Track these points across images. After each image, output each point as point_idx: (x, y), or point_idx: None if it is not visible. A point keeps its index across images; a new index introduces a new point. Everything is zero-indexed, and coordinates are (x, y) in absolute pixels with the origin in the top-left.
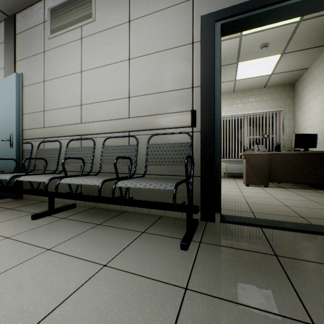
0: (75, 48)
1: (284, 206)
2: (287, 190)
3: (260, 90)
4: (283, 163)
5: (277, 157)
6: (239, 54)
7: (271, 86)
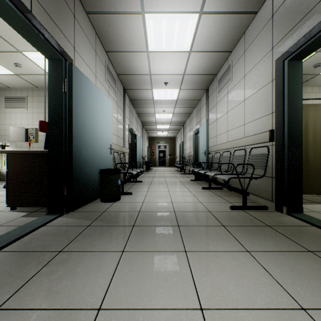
0: (225, 99)
1: None
2: None
3: None
4: None
5: None
6: None
7: None
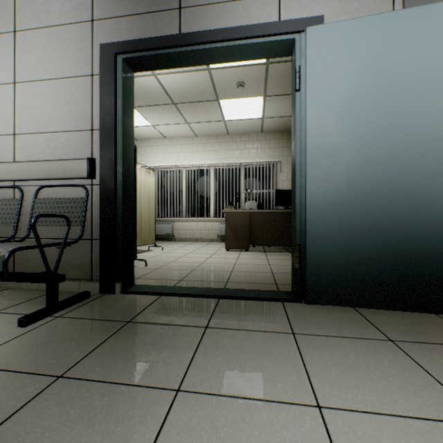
0: None
1: (228, 272)
2: (265, 253)
3: (258, 136)
4: (264, 223)
5: (258, 216)
6: (216, 91)
7: (268, 132)
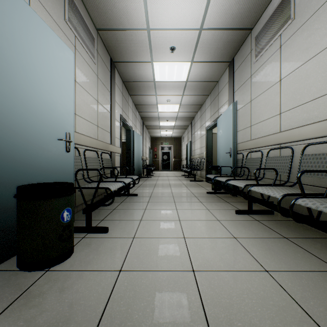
0: (274, 60)
1: None
2: None
3: None
4: None
5: None
6: None
7: None
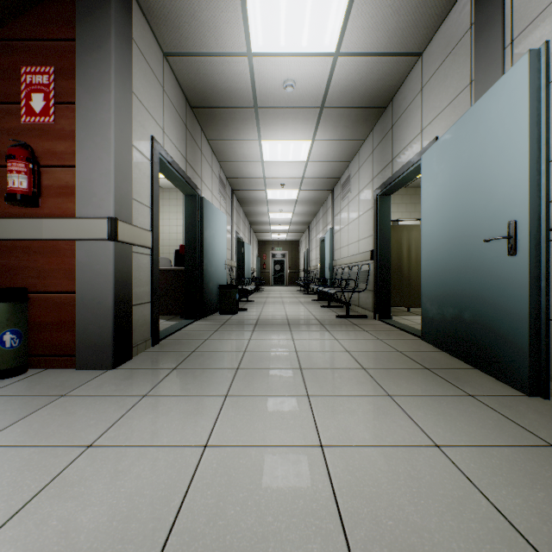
0: (347, 209)
1: None
2: None
3: None
4: None
5: None
6: None
7: None
